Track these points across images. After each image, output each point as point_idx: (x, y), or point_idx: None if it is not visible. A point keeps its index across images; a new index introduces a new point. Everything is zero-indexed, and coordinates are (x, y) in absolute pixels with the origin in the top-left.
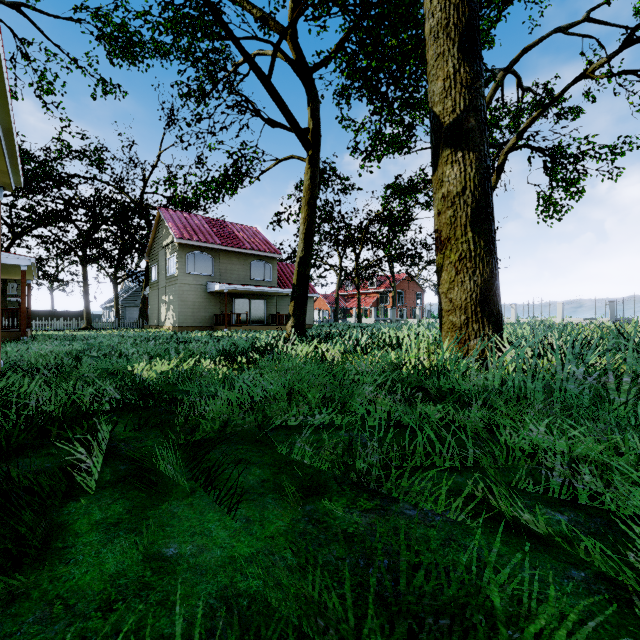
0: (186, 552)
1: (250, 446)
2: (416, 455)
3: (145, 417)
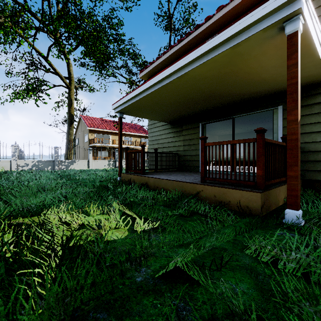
0: (95, 183)
1: (82, 187)
2: (58, 184)
3: (106, 191)
